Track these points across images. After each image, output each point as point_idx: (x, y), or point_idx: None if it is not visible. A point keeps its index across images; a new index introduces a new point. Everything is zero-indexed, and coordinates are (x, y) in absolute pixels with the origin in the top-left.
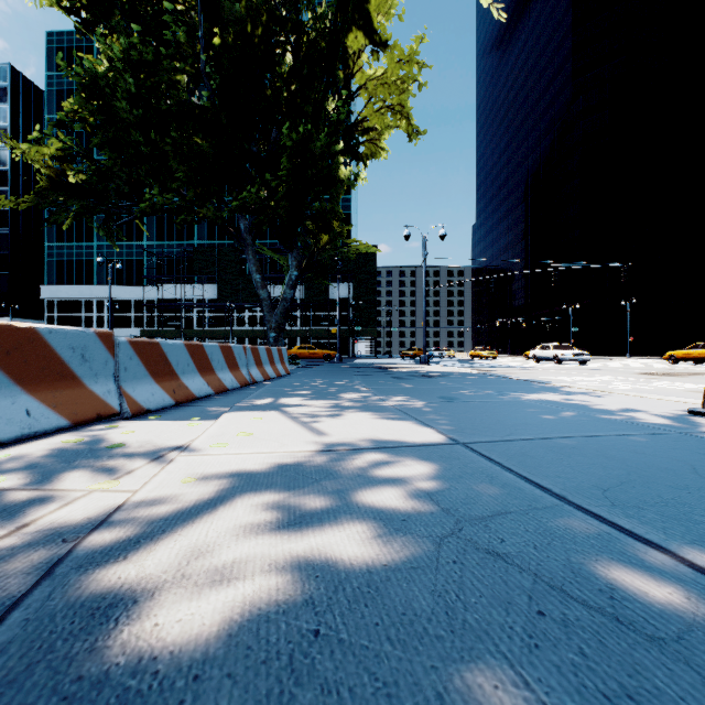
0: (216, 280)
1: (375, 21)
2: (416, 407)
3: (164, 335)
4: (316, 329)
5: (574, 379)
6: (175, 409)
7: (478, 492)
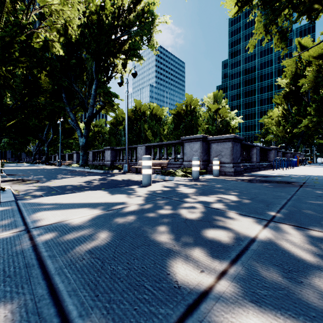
0: None
1: None
2: None
3: None
4: None
5: None
6: None
7: None
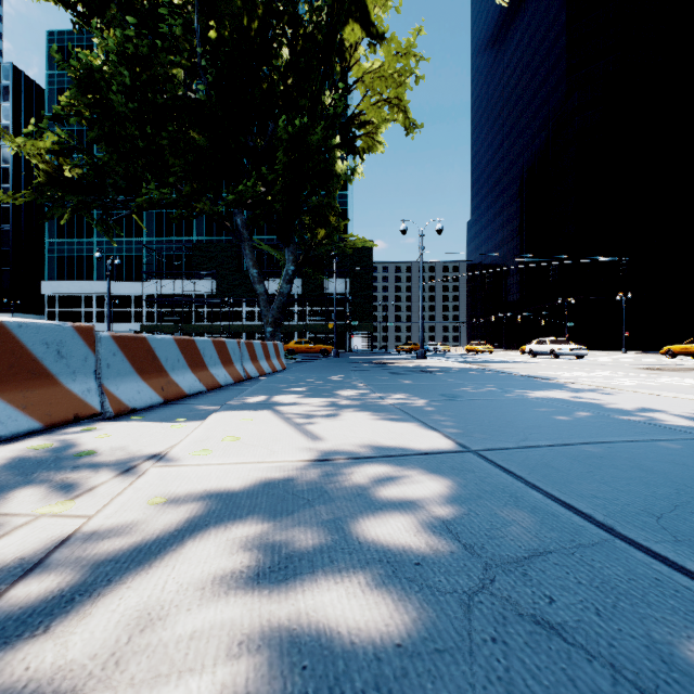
0: (214, 275)
1: (371, 13)
2: (418, 405)
3: (163, 330)
4: (313, 324)
5: (575, 374)
6: (163, 407)
7: (505, 520)
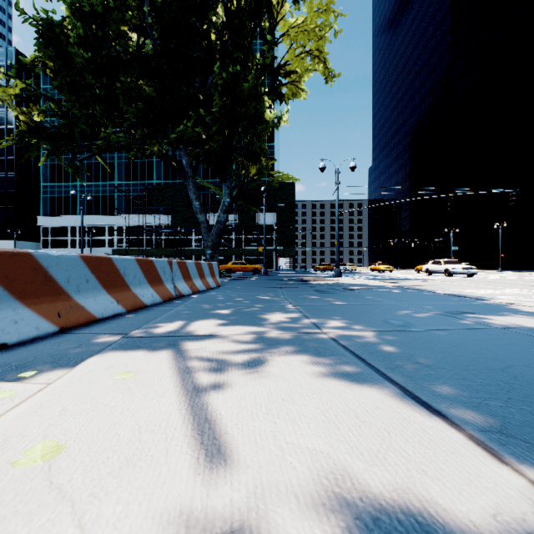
0: (170, 211)
1: None
2: (370, 342)
3: (130, 253)
4: (247, 249)
5: (487, 292)
6: (51, 339)
7: None
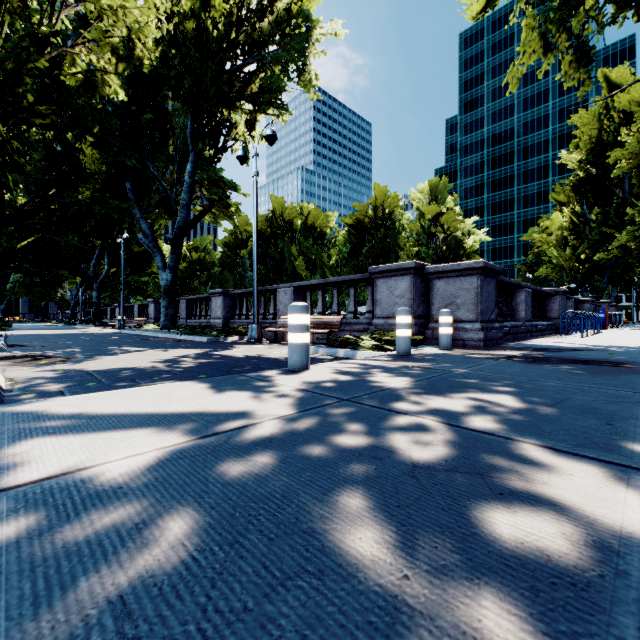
0: None
1: None
2: None
3: None
4: None
5: None
6: None
7: None
